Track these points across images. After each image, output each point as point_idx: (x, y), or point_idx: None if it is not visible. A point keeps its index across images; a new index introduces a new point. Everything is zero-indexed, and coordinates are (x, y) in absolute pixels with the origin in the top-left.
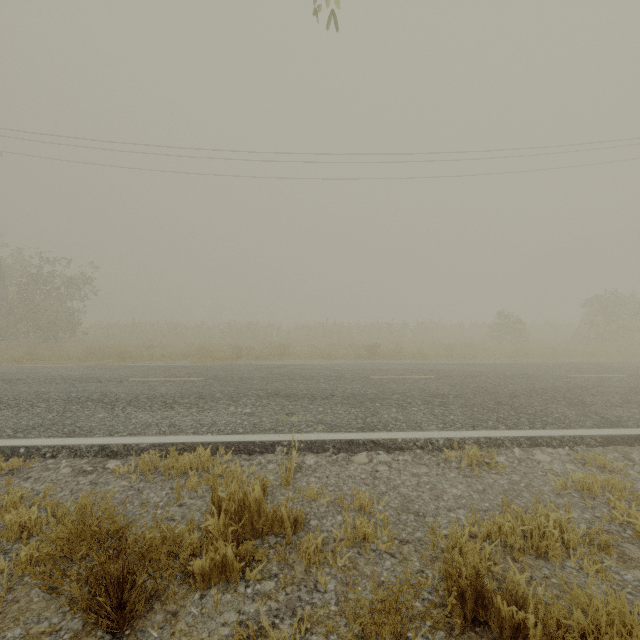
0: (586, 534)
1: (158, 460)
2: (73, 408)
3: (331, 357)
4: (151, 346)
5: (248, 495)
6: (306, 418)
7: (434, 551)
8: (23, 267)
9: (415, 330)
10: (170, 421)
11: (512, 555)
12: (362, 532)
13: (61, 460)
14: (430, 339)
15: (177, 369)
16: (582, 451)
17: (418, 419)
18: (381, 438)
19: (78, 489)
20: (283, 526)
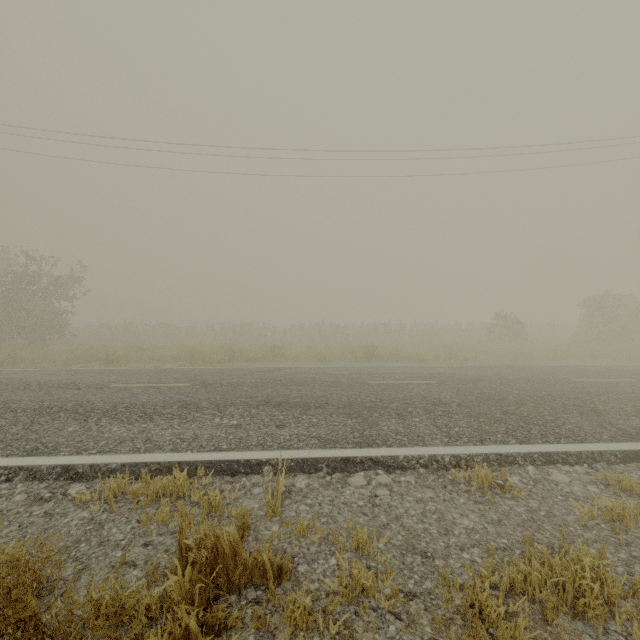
0: (627, 582)
1: (127, 484)
2: (42, 420)
3: (327, 359)
4: (140, 348)
5: (222, 540)
6: (298, 431)
7: (448, 609)
8: (8, 266)
9: (412, 331)
10: (147, 435)
11: (543, 615)
12: (360, 584)
13: (17, 484)
14: (428, 340)
15: (164, 373)
16: (603, 469)
17: (420, 432)
18: (380, 455)
19: (29, 523)
20: (265, 575)
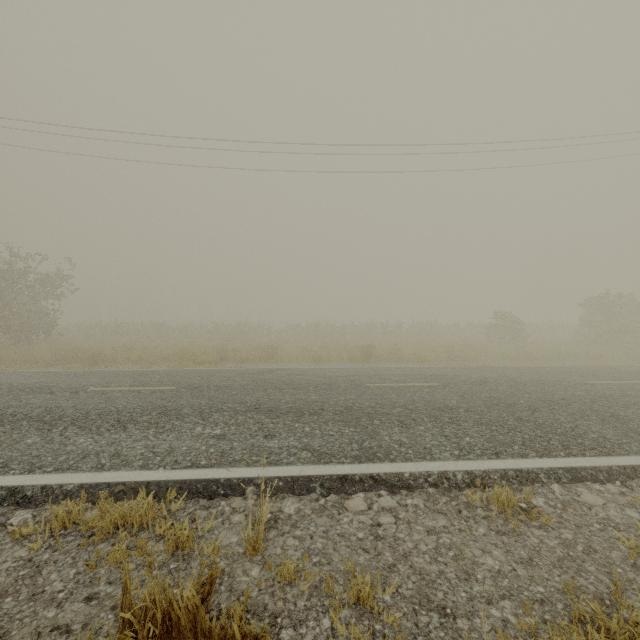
0: None
1: (81, 512)
2: None
3: (323, 360)
4: (129, 348)
5: (176, 607)
6: (288, 442)
7: None
8: None
9: (410, 330)
10: (116, 448)
11: None
12: None
13: None
14: (426, 340)
15: (149, 375)
16: (639, 488)
17: (427, 443)
18: (383, 472)
19: None
20: None
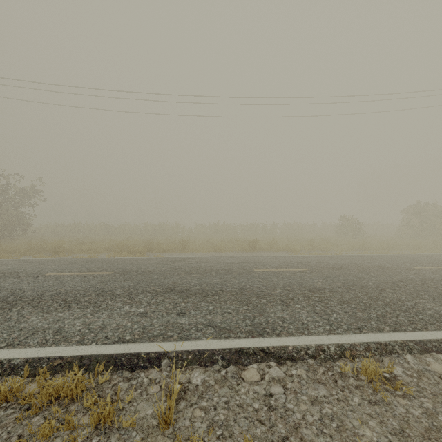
0: None
1: (22, 386)
2: None
3: (221, 250)
4: (82, 242)
5: None
6: (196, 319)
7: None
8: None
9: (282, 229)
10: (59, 325)
11: None
12: None
13: None
14: (294, 235)
15: (94, 263)
16: None
17: (304, 319)
18: (271, 346)
19: None
20: None
